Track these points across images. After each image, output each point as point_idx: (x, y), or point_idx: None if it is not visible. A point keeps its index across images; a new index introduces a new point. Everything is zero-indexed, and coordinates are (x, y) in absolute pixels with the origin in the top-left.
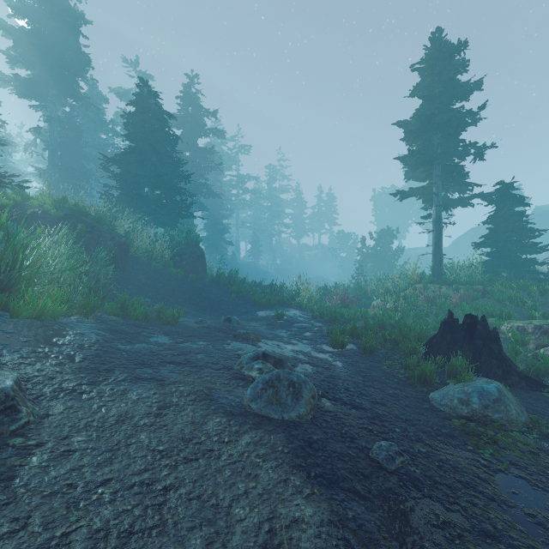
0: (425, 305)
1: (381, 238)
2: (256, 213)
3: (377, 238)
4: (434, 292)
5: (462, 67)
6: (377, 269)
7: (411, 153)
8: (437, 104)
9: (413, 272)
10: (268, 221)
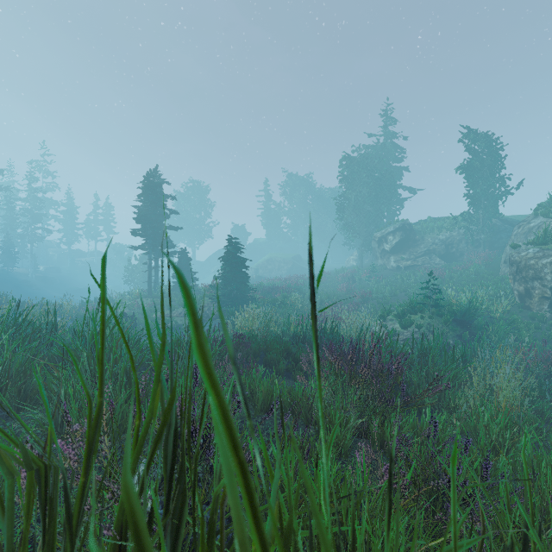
0: (137, 309)
1: (143, 259)
2: (8, 213)
3: (140, 259)
4: (144, 302)
5: (162, 193)
6: (139, 282)
7: (133, 233)
8: (150, 208)
9: (136, 292)
10: (28, 225)
